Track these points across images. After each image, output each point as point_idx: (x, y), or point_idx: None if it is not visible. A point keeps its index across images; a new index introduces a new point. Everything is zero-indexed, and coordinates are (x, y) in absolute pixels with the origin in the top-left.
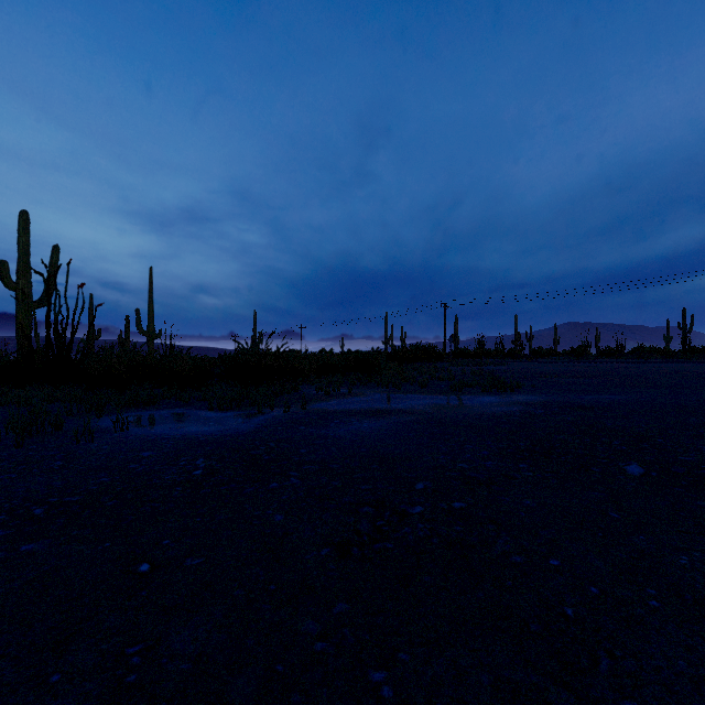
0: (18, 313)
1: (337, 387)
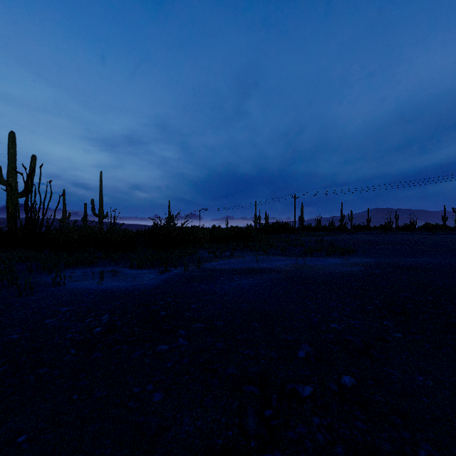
0: (8, 200)
1: (223, 251)
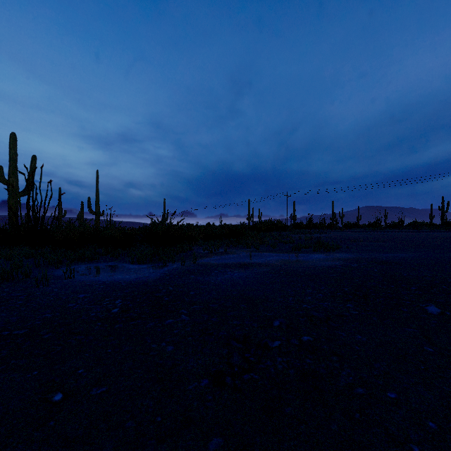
0: (9, 199)
1: (217, 248)
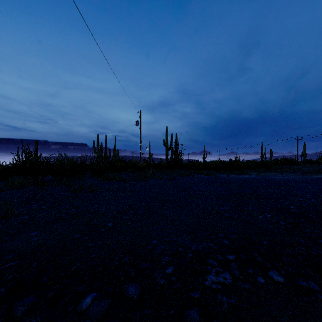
0: (166, 152)
1: (260, 172)
